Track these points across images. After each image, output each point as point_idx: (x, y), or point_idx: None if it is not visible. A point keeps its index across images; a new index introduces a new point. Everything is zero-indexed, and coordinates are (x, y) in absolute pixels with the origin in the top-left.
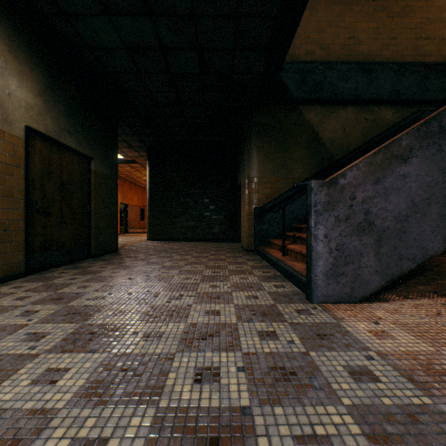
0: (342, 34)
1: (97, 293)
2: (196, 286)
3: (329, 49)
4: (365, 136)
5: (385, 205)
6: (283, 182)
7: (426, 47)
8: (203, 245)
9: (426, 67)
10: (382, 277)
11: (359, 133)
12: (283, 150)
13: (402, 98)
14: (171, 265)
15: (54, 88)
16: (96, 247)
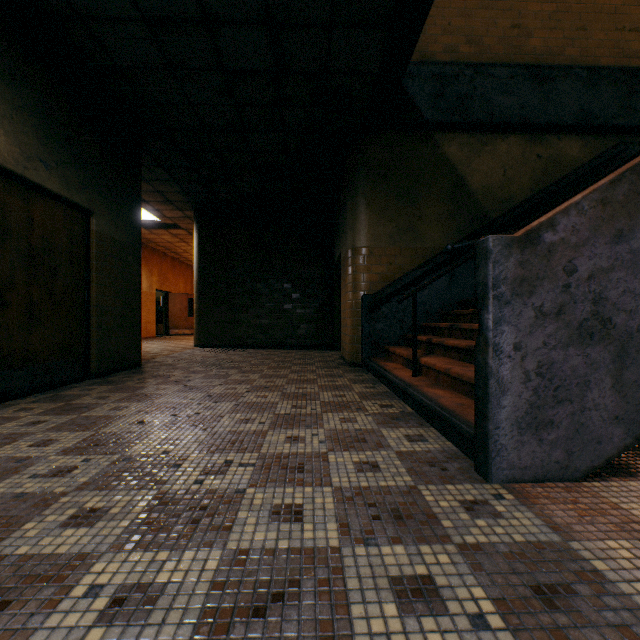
0: (501, 20)
1: (61, 459)
2: (261, 440)
3: (482, 44)
4: (537, 182)
5: (634, 284)
6: (408, 255)
7: (632, 43)
8: (280, 355)
9: (632, 75)
10: (628, 428)
11: (527, 178)
12: (408, 204)
13: (595, 123)
14: (222, 392)
15: (14, 83)
16: (100, 361)
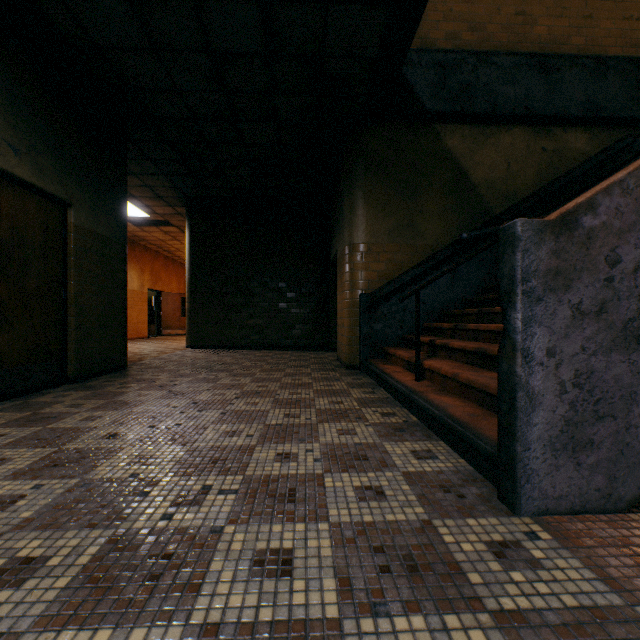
0: (505, 7)
1: (7, 486)
2: (247, 457)
3: (485, 31)
4: (542, 176)
5: None
6: (408, 252)
7: (639, 32)
8: (275, 357)
9: (639, 66)
10: None
11: (532, 171)
12: (408, 199)
13: (602, 115)
14: (209, 398)
15: None
16: (79, 364)
